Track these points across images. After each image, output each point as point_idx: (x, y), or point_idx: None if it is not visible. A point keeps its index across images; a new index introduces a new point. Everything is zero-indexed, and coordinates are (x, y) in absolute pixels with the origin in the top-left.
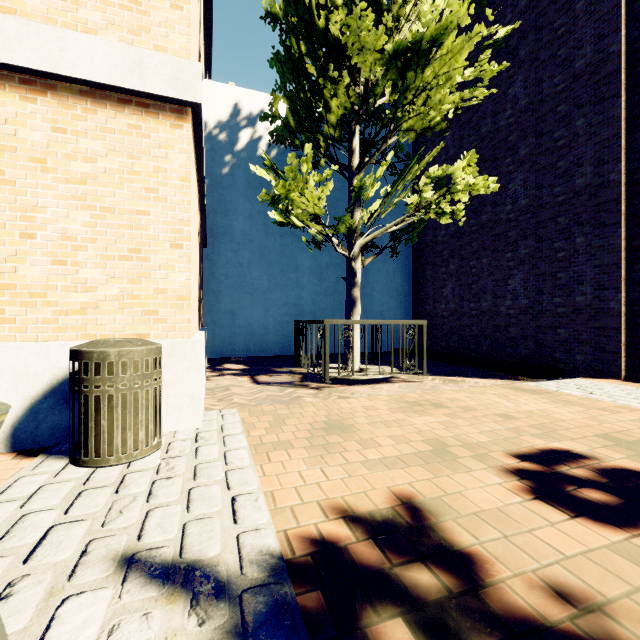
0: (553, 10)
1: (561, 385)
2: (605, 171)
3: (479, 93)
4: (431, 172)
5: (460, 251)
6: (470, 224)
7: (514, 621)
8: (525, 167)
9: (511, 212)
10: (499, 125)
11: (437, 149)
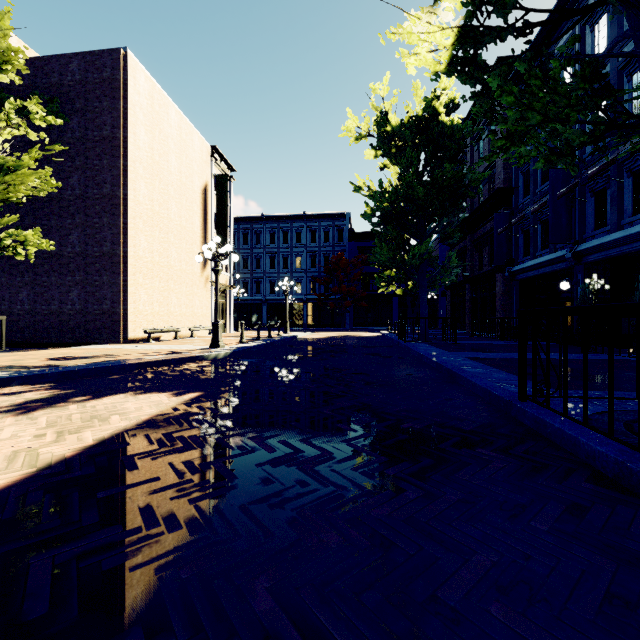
0: (94, 153)
1: (88, 346)
2: (115, 248)
3: (45, 188)
4: (10, 232)
5: (35, 268)
6: (43, 252)
7: (34, 366)
8: (79, 230)
9: (71, 253)
10: (64, 196)
11: (15, 219)
